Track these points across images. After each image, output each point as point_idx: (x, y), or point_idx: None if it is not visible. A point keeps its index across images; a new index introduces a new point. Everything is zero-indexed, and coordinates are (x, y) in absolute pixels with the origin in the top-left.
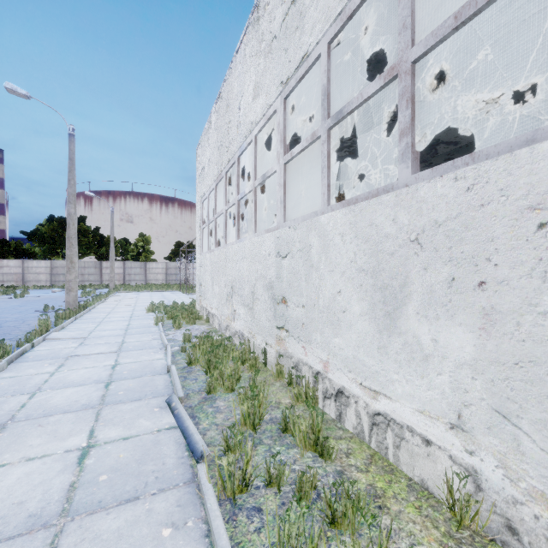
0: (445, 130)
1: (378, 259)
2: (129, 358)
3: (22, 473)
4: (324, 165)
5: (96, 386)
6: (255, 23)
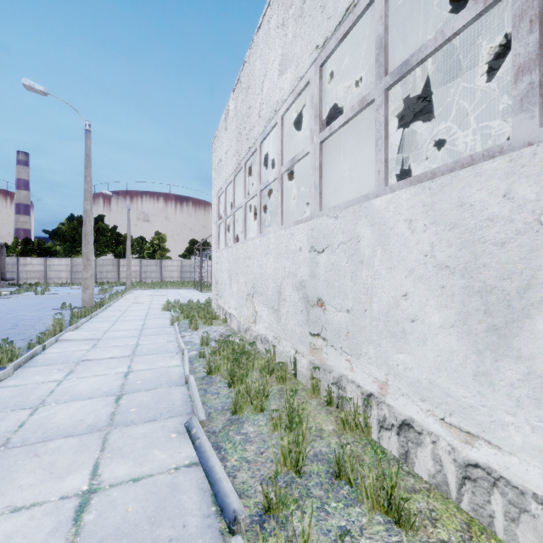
0: (487, 111)
1: (475, 251)
2: (143, 364)
3: (2, 533)
4: (380, 136)
5: (105, 400)
6: None
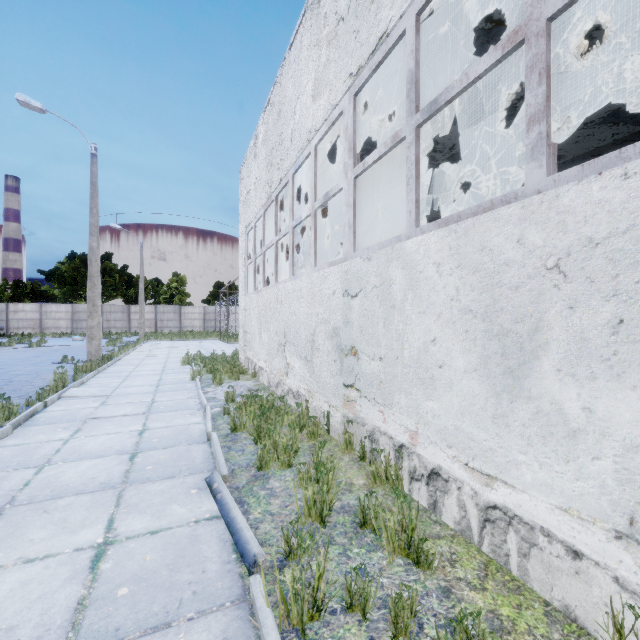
0: None
1: (494, 295)
2: (160, 421)
3: (17, 581)
4: (411, 175)
5: (118, 458)
6: (315, 6)
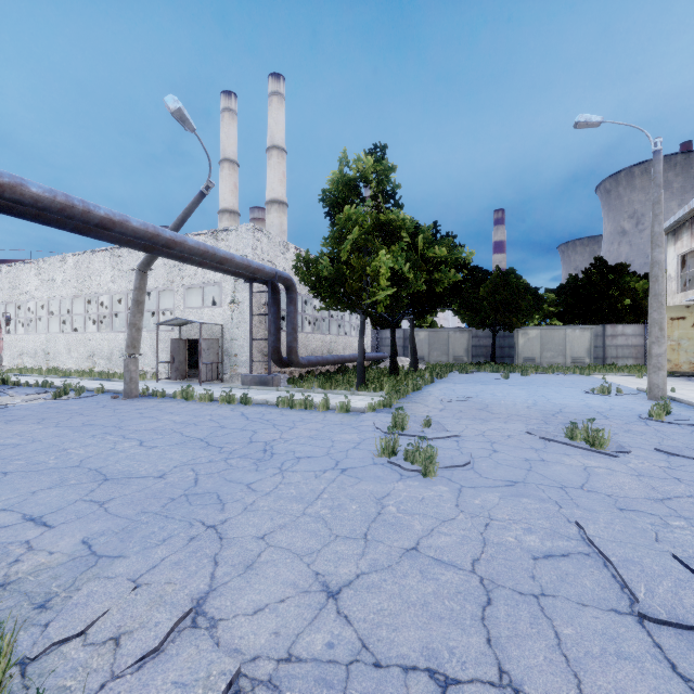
0: None
1: (68, 344)
2: None
3: None
4: (60, 324)
5: None
6: (37, 266)
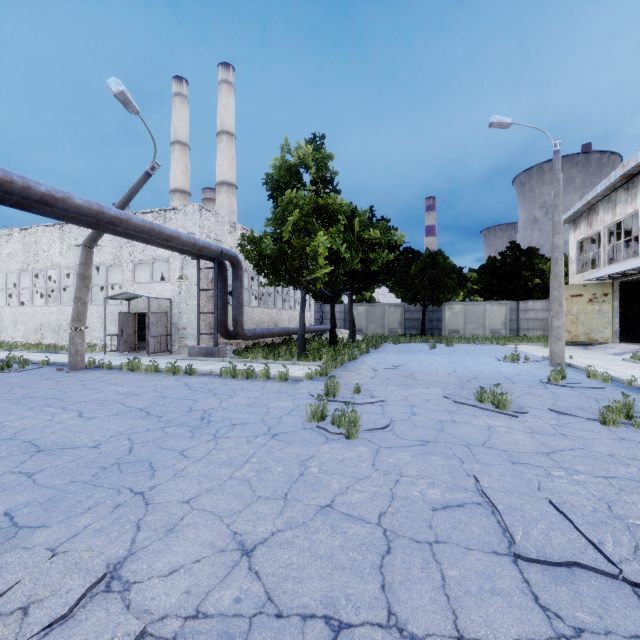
0: None
1: (15, 317)
2: None
3: None
4: (6, 297)
5: None
6: None
